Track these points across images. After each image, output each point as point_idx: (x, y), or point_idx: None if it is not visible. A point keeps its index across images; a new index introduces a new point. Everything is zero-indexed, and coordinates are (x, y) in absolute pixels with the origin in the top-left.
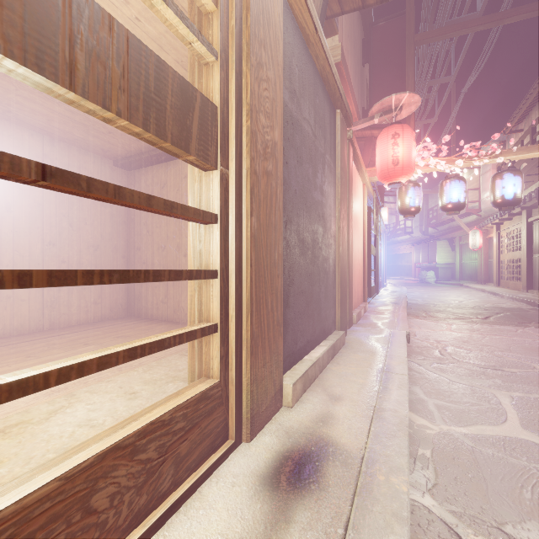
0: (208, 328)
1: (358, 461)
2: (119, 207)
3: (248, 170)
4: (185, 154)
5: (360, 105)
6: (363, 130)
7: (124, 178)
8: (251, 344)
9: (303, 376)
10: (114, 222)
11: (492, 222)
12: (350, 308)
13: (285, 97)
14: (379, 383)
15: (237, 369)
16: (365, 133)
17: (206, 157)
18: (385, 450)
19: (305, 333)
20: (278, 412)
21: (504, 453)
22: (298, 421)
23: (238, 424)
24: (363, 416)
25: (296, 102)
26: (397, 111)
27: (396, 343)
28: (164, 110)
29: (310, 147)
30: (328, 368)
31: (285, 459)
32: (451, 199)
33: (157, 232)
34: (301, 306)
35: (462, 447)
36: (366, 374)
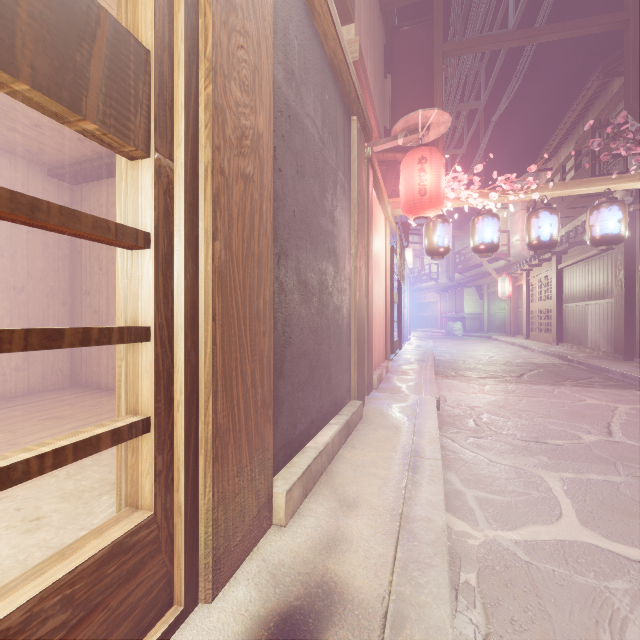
0: (128, 428)
1: (379, 621)
2: (56, 234)
3: (208, 165)
4: (73, 116)
5: (382, 123)
6: (385, 152)
7: (64, 193)
8: (214, 445)
9: (304, 476)
10: (48, 255)
11: (521, 268)
12: (370, 370)
13: (278, 75)
14: (406, 475)
15: (189, 488)
16: (388, 156)
17: (124, 130)
18: (418, 595)
19: (308, 411)
20: (264, 536)
21: (567, 568)
22: (292, 551)
23: (191, 576)
24: (386, 533)
25: (296, 88)
26: (424, 131)
27: (425, 413)
28: (11, 15)
29: (316, 156)
30: (339, 455)
31: (266, 632)
32: (484, 238)
33: (113, 269)
34: (303, 373)
35: (515, 564)
36: (390, 461)
